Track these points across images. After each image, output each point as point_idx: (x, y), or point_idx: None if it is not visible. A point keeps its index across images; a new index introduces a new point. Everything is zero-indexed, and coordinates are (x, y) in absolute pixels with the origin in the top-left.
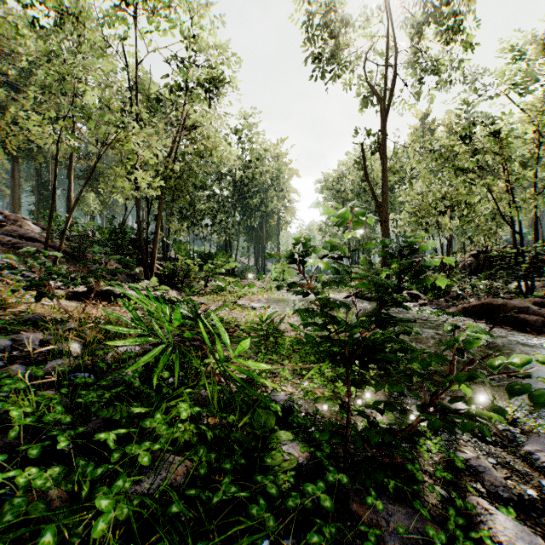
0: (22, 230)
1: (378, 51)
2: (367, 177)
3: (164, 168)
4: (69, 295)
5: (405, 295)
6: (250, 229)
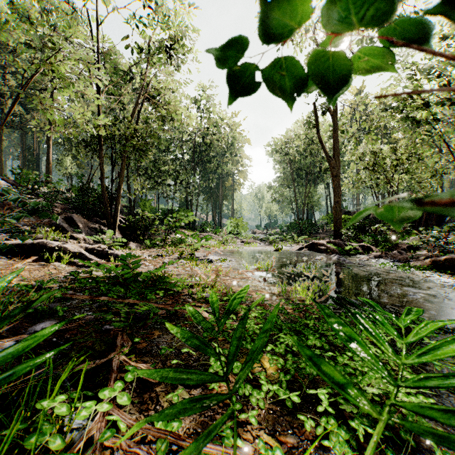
0: None
1: None
2: (319, 134)
3: (127, 128)
4: None
5: (357, 247)
6: (209, 189)
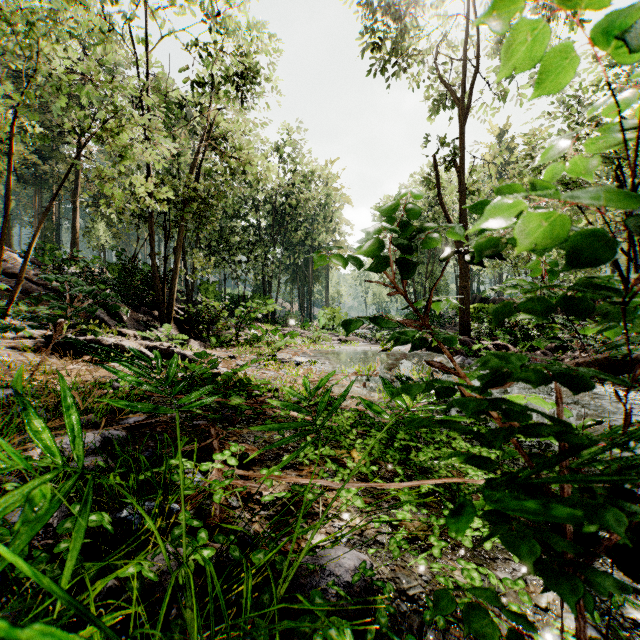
0: (4, 264)
1: (451, 44)
2: (440, 197)
3: (185, 187)
4: (39, 347)
5: (490, 346)
6: (294, 267)
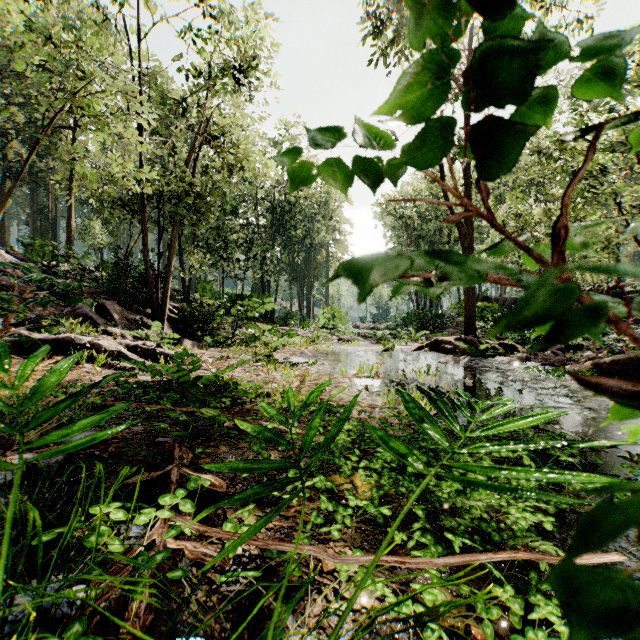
0: None
1: None
2: (444, 191)
3: (180, 181)
4: None
5: (497, 346)
6: (293, 267)
